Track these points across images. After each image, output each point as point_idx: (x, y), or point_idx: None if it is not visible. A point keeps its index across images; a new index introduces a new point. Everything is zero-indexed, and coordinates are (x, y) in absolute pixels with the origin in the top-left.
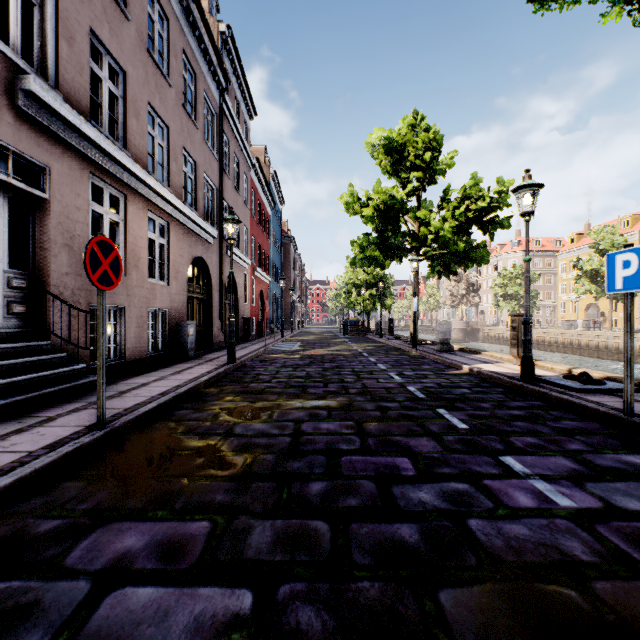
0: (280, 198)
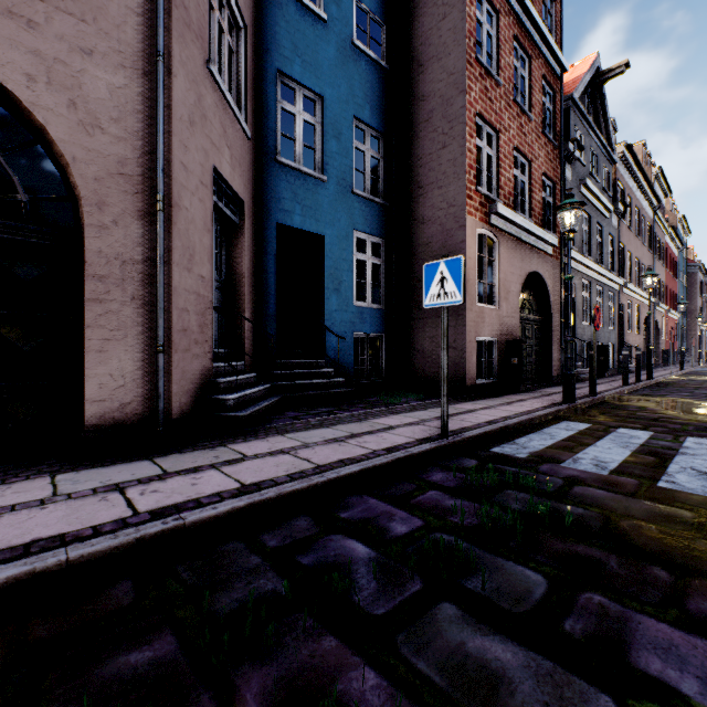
0: (685, 232)
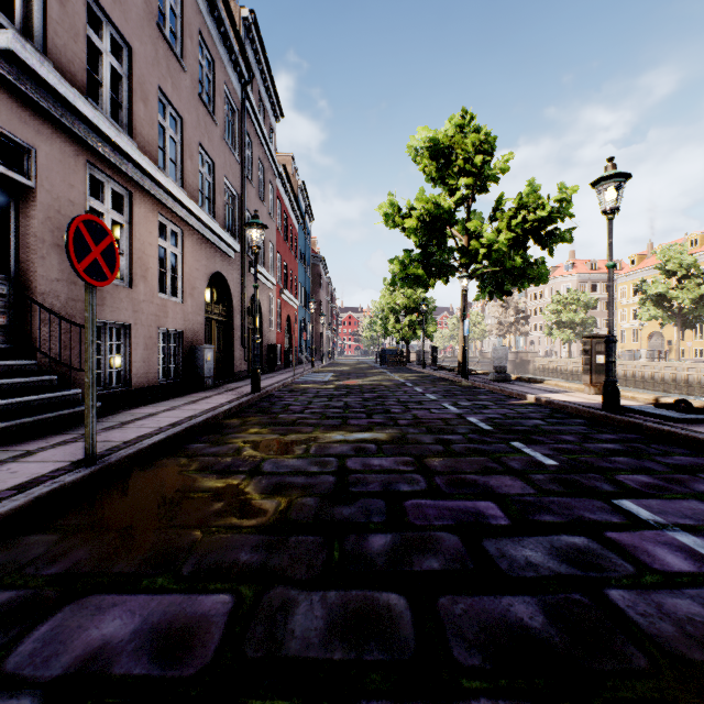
0: (309, 214)
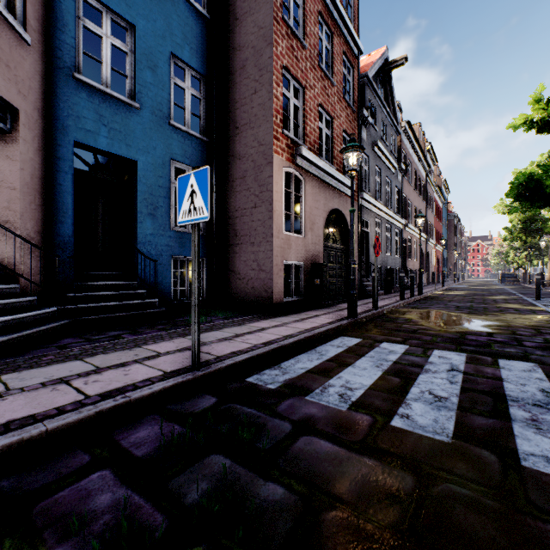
0: (446, 191)
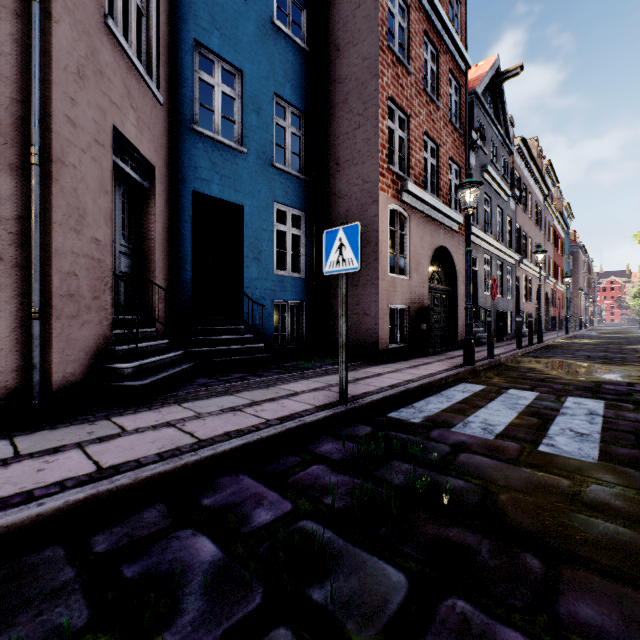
0: (570, 217)
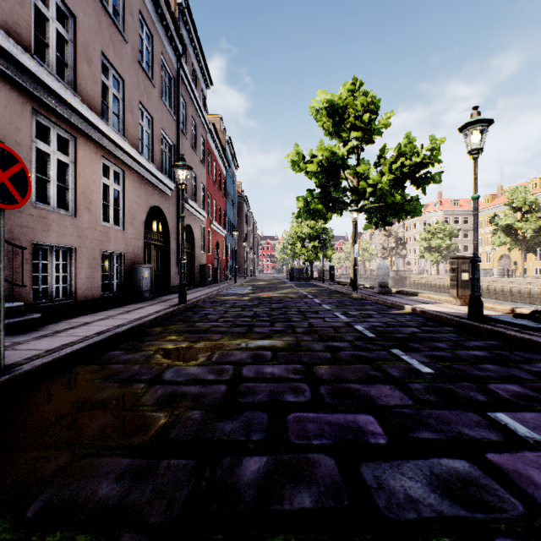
0: (234, 162)
